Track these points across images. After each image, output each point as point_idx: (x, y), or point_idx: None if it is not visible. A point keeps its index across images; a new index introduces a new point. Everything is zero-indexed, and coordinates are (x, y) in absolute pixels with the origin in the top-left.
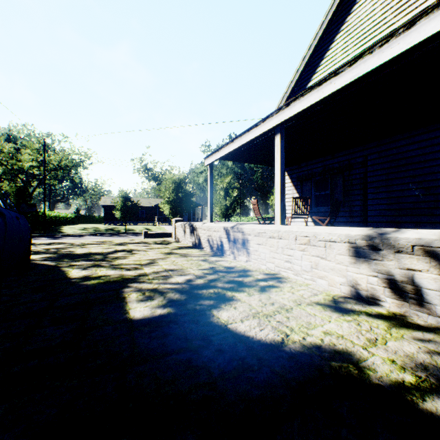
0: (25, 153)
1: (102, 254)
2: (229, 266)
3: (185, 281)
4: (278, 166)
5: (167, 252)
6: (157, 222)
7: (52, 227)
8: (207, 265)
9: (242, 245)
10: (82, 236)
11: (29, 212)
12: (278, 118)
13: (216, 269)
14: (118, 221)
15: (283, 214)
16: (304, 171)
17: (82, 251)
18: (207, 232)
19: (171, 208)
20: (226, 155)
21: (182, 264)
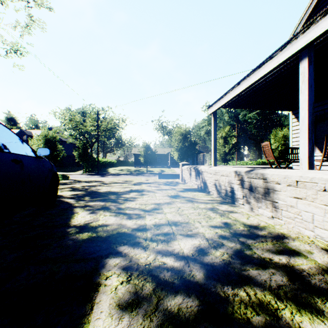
0: (88, 121)
1: (117, 194)
2: (249, 223)
3: (193, 252)
4: (305, 98)
5: (173, 195)
6: (169, 165)
7: (103, 169)
8: (219, 219)
9: (263, 195)
10: (118, 175)
11: (90, 159)
12: (306, 37)
13: (233, 229)
14: (143, 164)
15: (312, 157)
16: (318, 111)
17: (105, 189)
18: (213, 176)
19: (179, 155)
20: (230, 100)
21: (188, 213)
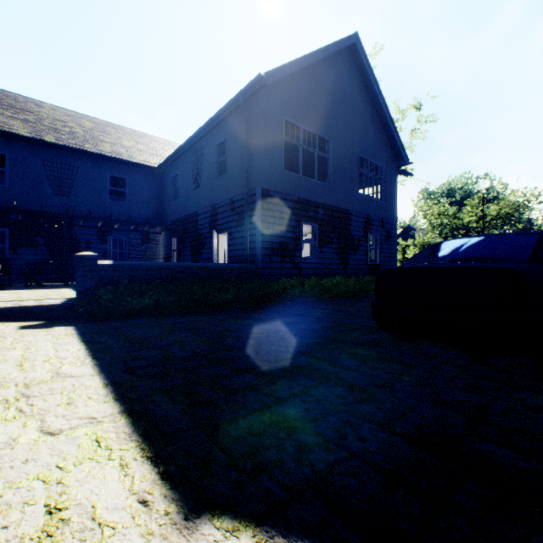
0: (464, 211)
1: None
2: None
3: None
4: None
5: None
6: None
7: None
8: None
9: None
10: None
11: None
12: None
13: None
14: None
15: None
16: None
17: None
18: None
19: None
20: None
21: None
